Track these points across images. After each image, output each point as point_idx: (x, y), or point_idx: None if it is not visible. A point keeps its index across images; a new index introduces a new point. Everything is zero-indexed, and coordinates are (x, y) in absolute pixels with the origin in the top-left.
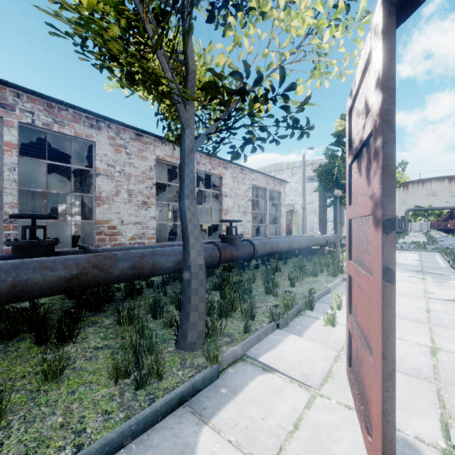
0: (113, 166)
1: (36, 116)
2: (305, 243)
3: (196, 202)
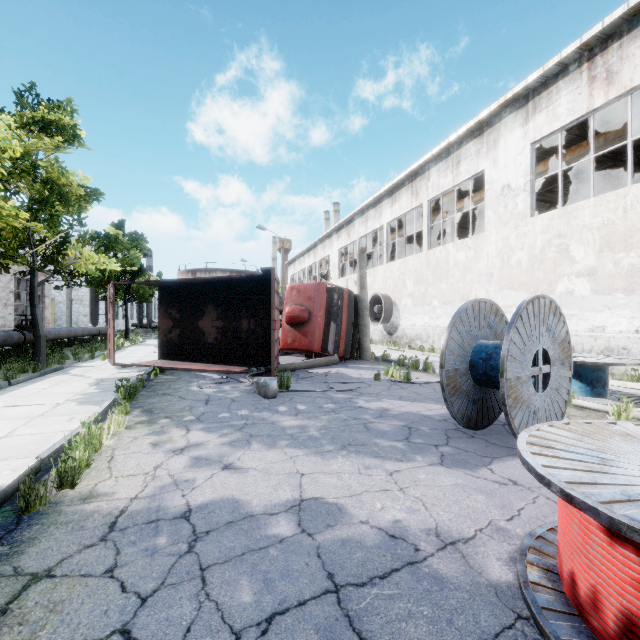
0: None
1: None
2: (81, 333)
3: None
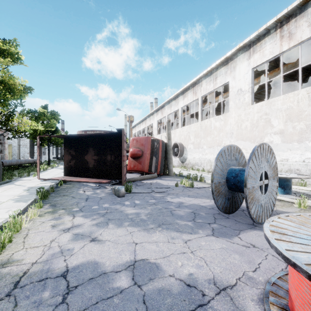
0: None
1: None
2: (23, 162)
3: None
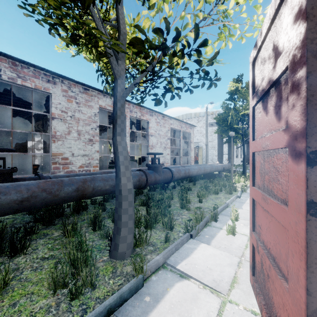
0: (66, 112)
1: (3, 71)
2: (208, 170)
3: (130, 140)
